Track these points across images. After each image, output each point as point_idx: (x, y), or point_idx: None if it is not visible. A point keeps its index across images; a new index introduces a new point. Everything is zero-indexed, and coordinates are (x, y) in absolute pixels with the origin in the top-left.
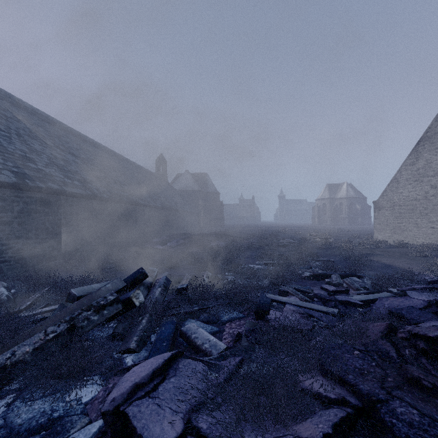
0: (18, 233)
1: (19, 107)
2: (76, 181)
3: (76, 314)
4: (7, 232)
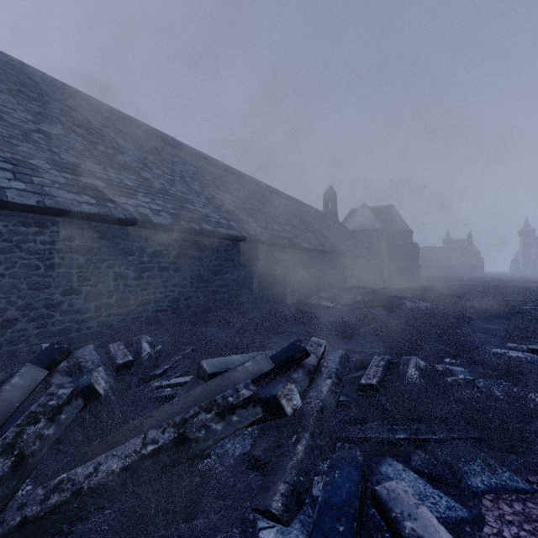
0: (174, 281)
1: (186, 153)
2: (232, 221)
3: (191, 414)
4: (164, 279)
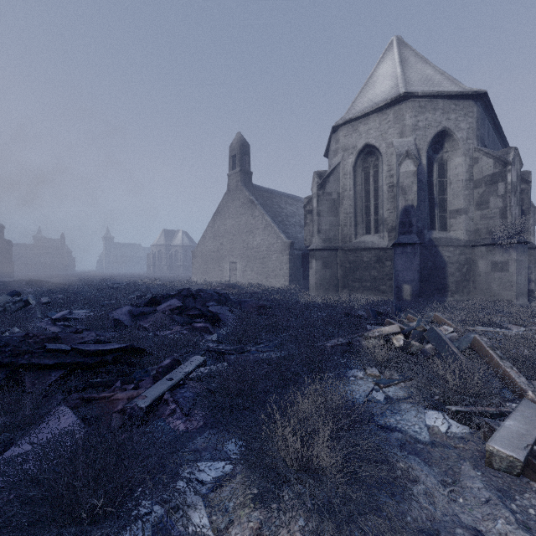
0: None
1: None
2: None
3: (3, 305)
4: None
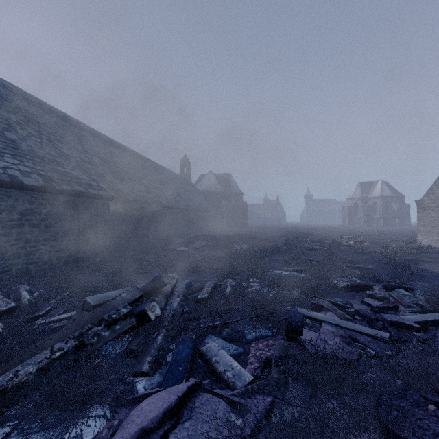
0: (46, 235)
1: (52, 114)
2: (101, 183)
3: (86, 329)
4: (35, 234)
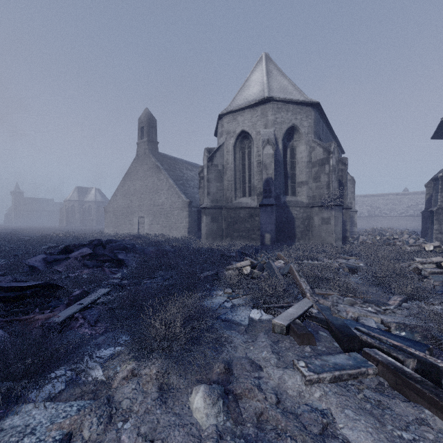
0: None
1: None
2: None
3: None
4: None
